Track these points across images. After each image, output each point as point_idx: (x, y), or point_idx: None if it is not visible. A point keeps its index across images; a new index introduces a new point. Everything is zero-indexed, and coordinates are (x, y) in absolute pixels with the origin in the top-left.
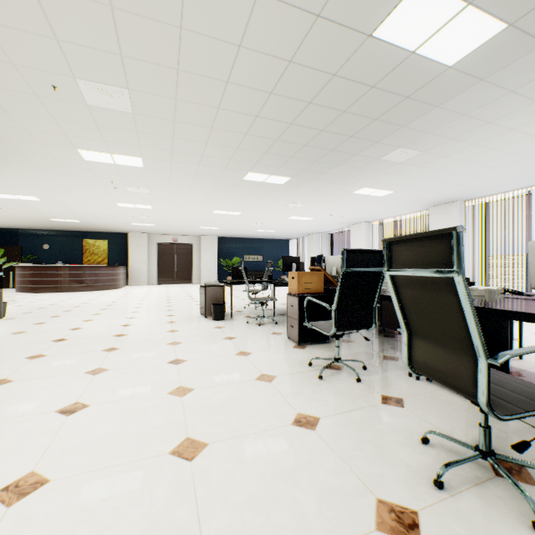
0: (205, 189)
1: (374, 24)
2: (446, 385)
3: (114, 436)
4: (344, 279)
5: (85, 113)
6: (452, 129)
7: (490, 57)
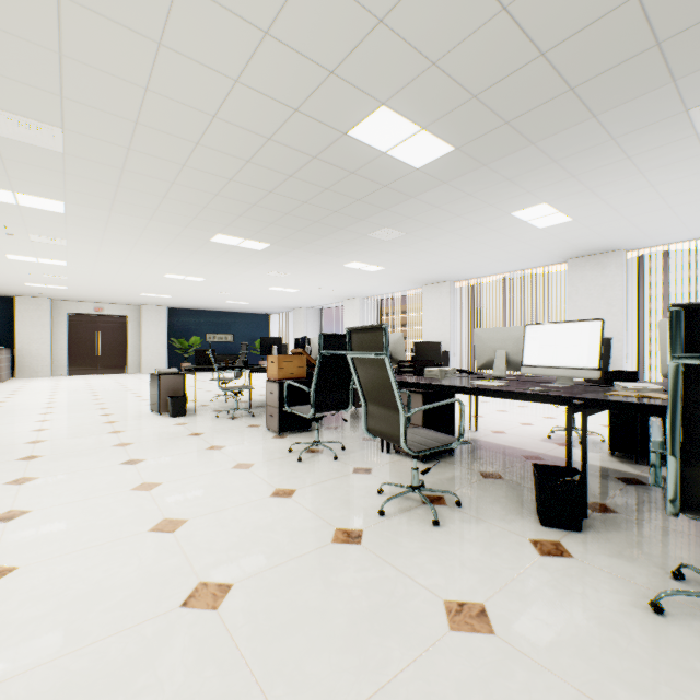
0: (156, 247)
1: (348, 126)
2: (387, 439)
3: (80, 529)
4: (322, 362)
5: None
6: (430, 217)
7: (447, 167)
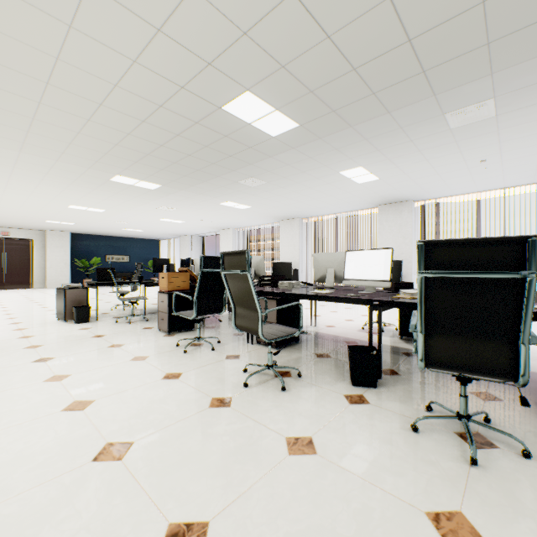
0: (61, 183)
1: (222, 103)
2: (250, 332)
3: None
4: (202, 277)
5: None
6: (283, 171)
7: (295, 138)
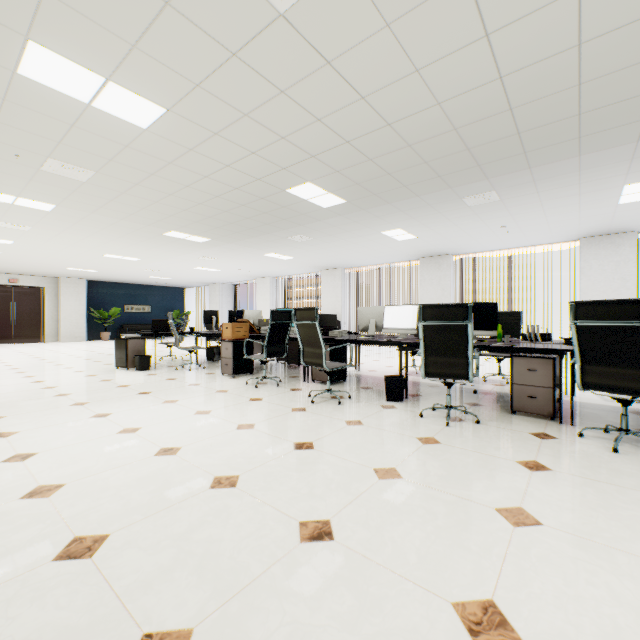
0: (112, 236)
1: (287, 188)
2: (315, 365)
3: (154, 416)
4: (271, 327)
5: (28, 172)
6: (330, 231)
7: (342, 209)
